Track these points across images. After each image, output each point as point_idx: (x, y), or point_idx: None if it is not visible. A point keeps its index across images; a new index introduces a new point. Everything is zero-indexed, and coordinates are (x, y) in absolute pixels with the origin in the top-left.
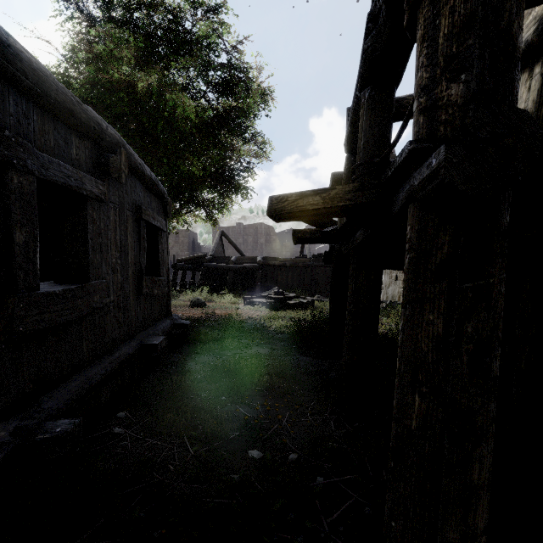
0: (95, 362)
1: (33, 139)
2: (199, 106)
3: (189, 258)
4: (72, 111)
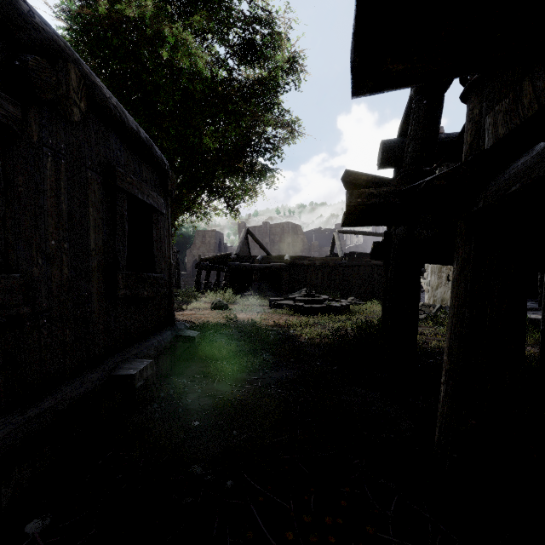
0: None
1: None
2: (217, 76)
3: (213, 257)
4: None
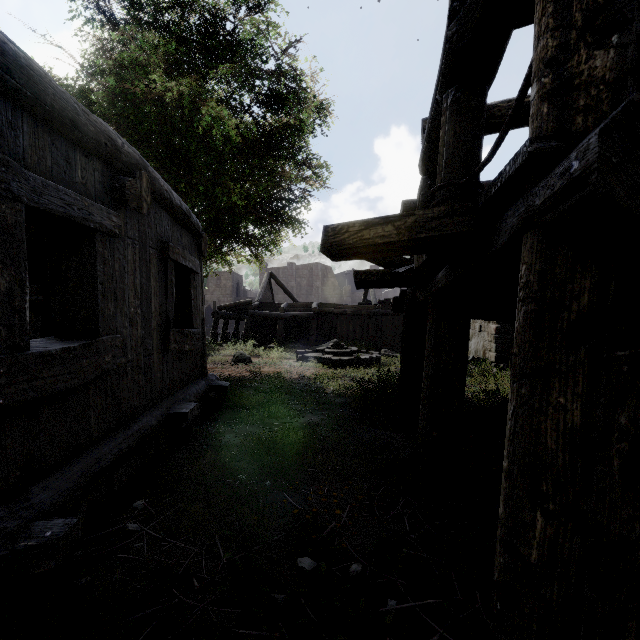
0: (106, 438)
1: (22, 156)
2: (242, 123)
3: (232, 305)
4: (75, 122)
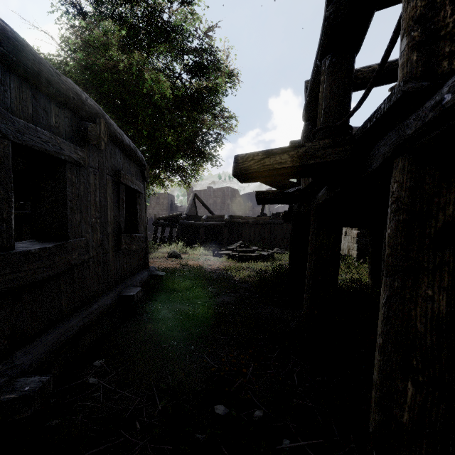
0: (73, 314)
1: (9, 105)
2: (174, 86)
3: (167, 216)
4: (50, 81)
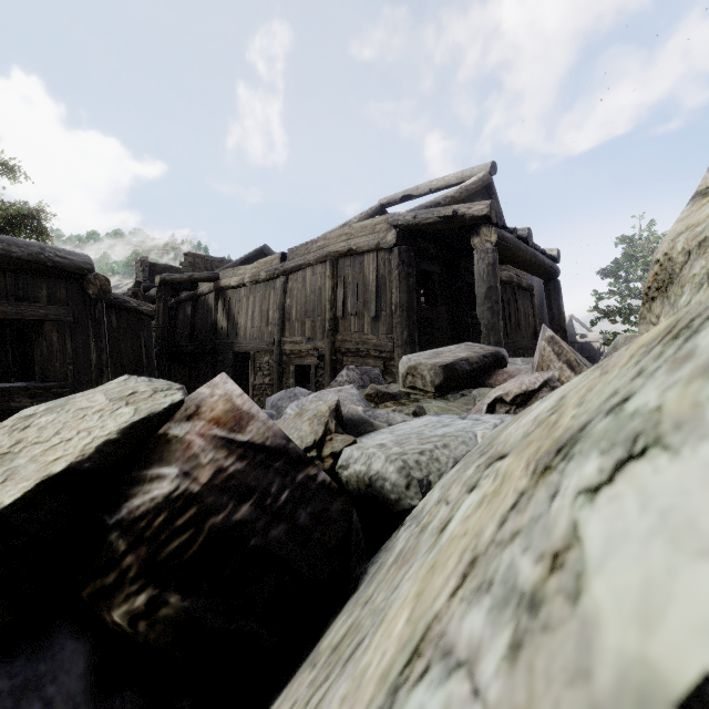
0: None
1: None
2: None
3: None
4: None
